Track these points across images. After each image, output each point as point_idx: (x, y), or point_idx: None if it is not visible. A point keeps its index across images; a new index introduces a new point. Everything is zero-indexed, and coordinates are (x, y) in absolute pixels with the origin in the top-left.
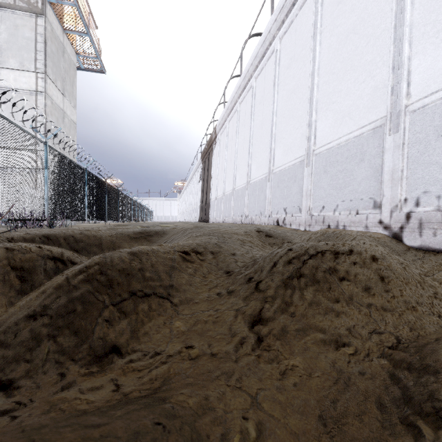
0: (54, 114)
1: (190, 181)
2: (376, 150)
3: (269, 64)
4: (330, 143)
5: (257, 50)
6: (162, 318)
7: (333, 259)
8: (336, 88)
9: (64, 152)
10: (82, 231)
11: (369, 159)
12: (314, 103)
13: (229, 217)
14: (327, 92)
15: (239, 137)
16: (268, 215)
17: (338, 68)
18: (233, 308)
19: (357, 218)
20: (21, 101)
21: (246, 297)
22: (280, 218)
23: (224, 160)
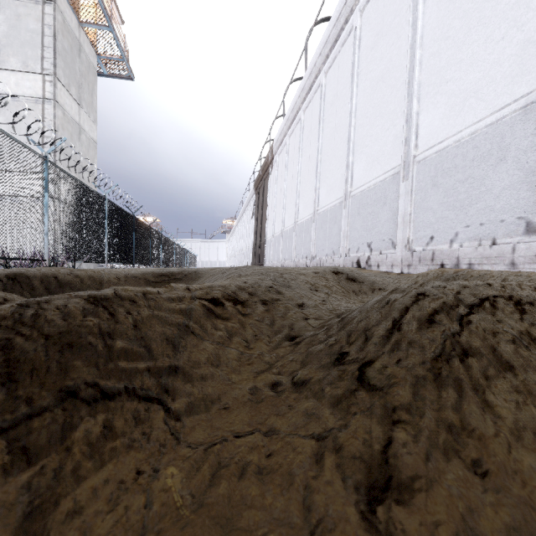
0: (67, 128)
1: (241, 218)
2: (529, 141)
3: (345, 50)
4: (442, 141)
5: (327, 32)
6: (135, 458)
7: (517, 315)
8: (452, 58)
9: (81, 178)
10: (73, 270)
11: (517, 157)
12: (415, 88)
13: (290, 260)
14: (437, 67)
15: (303, 155)
16: (344, 254)
17: (456, 28)
18: (310, 431)
19: (494, 251)
20: (24, 112)
21: (338, 402)
22: (361, 257)
23: (283, 187)
